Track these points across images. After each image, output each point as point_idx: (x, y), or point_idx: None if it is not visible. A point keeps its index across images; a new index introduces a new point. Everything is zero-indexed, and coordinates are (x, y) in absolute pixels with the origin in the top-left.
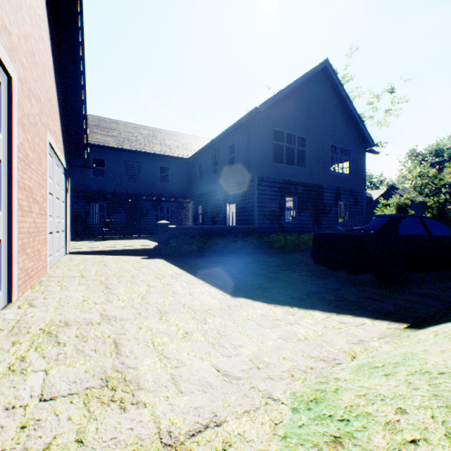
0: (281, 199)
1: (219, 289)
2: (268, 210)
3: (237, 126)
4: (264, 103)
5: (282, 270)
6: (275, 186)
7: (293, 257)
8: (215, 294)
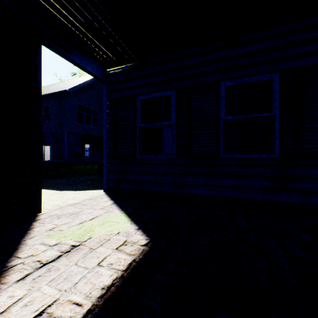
0: (83, 144)
1: (52, 190)
2: (75, 151)
3: (52, 95)
4: (72, 88)
5: (83, 182)
6: (79, 137)
7: (89, 177)
8: (51, 191)
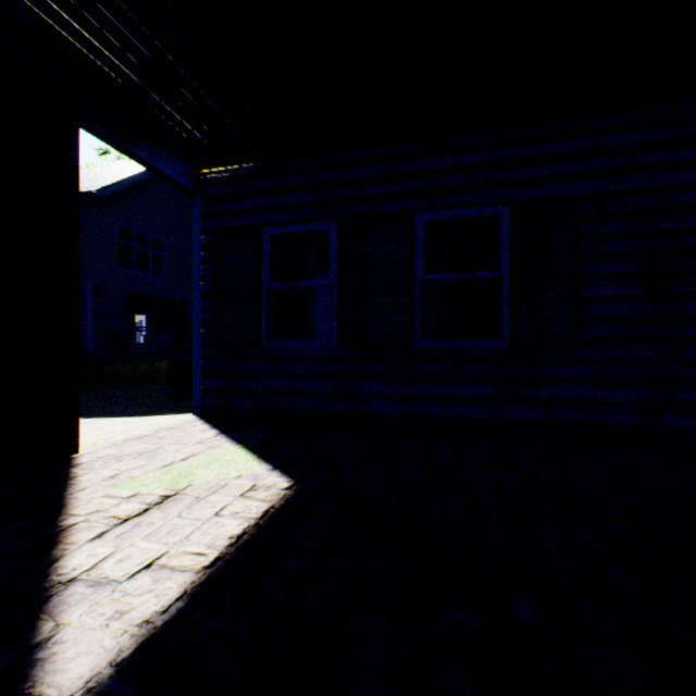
0: (130, 316)
1: None
2: (111, 330)
3: None
4: (105, 188)
5: (135, 399)
6: (121, 299)
7: (148, 388)
8: None
